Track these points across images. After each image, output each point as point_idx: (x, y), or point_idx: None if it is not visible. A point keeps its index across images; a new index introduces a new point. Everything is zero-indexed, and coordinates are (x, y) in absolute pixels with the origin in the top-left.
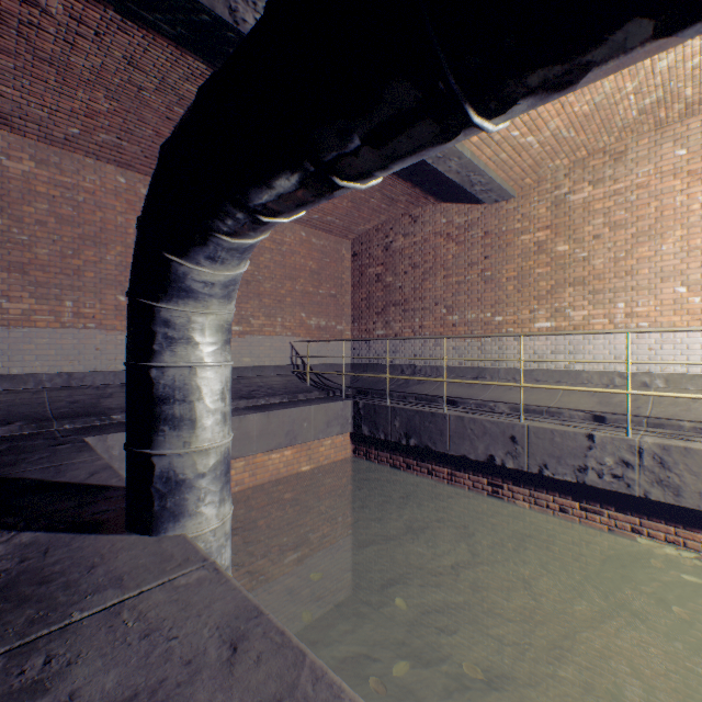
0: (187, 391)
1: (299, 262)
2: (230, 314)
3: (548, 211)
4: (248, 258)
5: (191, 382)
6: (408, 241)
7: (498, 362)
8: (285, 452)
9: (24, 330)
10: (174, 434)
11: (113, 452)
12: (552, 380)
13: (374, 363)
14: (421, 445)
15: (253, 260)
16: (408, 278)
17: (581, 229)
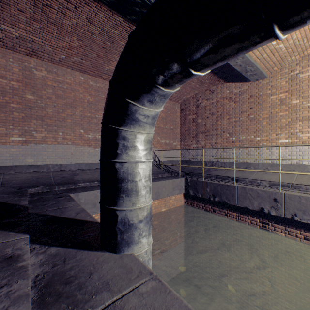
0: (133, 175)
1: None
2: (152, 133)
3: (287, 83)
4: (165, 102)
5: (136, 170)
6: (209, 102)
7: (257, 160)
8: (154, 202)
9: (42, 145)
10: (128, 199)
11: (81, 201)
12: (289, 169)
13: (191, 160)
14: (221, 201)
15: None
16: (209, 119)
17: (307, 91)
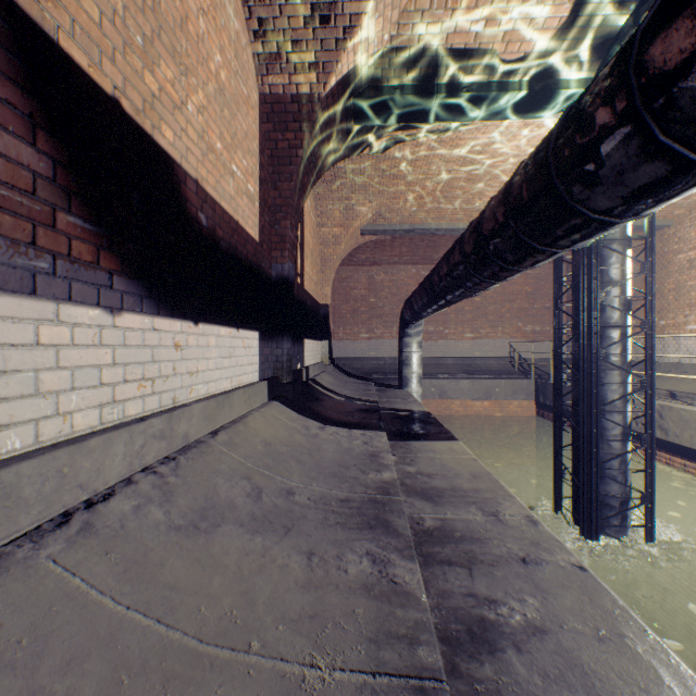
0: (408, 358)
1: (516, 289)
2: (419, 339)
3: (695, 234)
4: (421, 326)
5: (409, 356)
6: None
7: (661, 357)
8: (484, 403)
9: (381, 340)
10: (406, 368)
11: None
12: (695, 372)
13: None
14: (564, 408)
15: (481, 294)
16: None
17: None
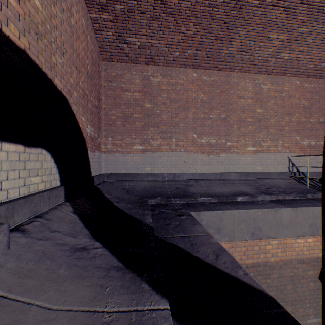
0: None
1: (294, 102)
2: None
3: None
4: None
5: None
6: None
7: None
8: (307, 239)
9: (158, 153)
10: None
11: (202, 222)
12: None
13: None
14: None
15: (262, 105)
16: None
17: None
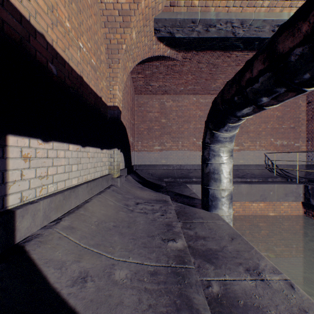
0: (218, 170)
1: (269, 113)
2: (232, 146)
3: None
4: (238, 128)
5: (219, 168)
6: None
7: None
8: (259, 204)
9: (170, 151)
10: (214, 183)
11: (193, 190)
12: None
13: None
14: None
15: None
16: None
17: None
